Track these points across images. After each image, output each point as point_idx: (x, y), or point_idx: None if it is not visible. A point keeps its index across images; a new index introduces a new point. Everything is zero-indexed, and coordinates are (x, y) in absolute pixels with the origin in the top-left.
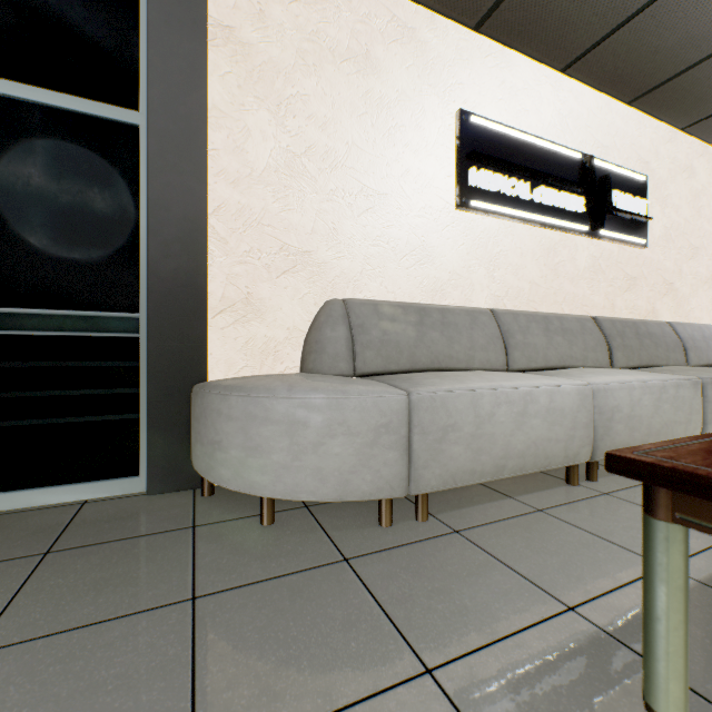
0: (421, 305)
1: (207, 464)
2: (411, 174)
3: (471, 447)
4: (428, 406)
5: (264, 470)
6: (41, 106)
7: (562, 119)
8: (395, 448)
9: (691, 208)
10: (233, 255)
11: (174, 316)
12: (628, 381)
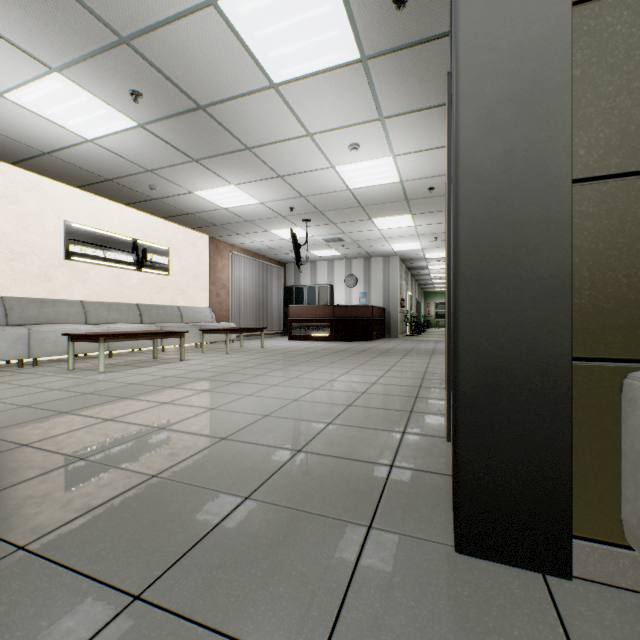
0: (44, 299)
1: None
2: (40, 245)
3: (55, 345)
4: (38, 333)
5: None
6: None
7: (124, 224)
8: (24, 345)
9: (196, 260)
10: None
11: None
12: (126, 327)
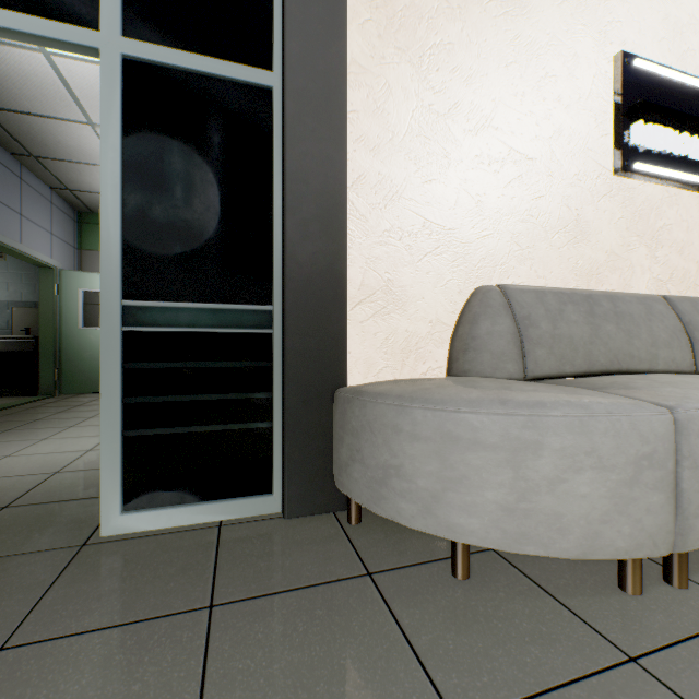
0: (584, 291)
1: (374, 492)
2: (563, 133)
3: None
4: None
5: (471, 509)
6: (173, 70)
7: None
8: (660, 489)
9: None
10: (372, 235)
11: (312, 308)
12: None
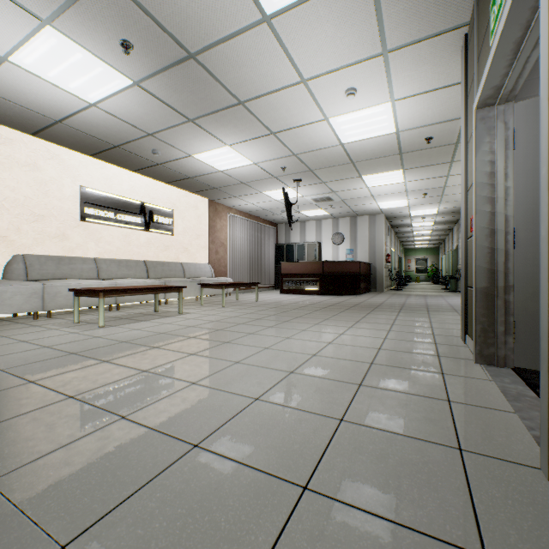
0: (61, 257)
1: None
2: (58, 208)
3: (67, 298)
4: (51, 287)
5: None
6: None
7: (133, 188)
8: (39, 298)
9: (197, 221)
10: None
11: None
12: (132, 281)
